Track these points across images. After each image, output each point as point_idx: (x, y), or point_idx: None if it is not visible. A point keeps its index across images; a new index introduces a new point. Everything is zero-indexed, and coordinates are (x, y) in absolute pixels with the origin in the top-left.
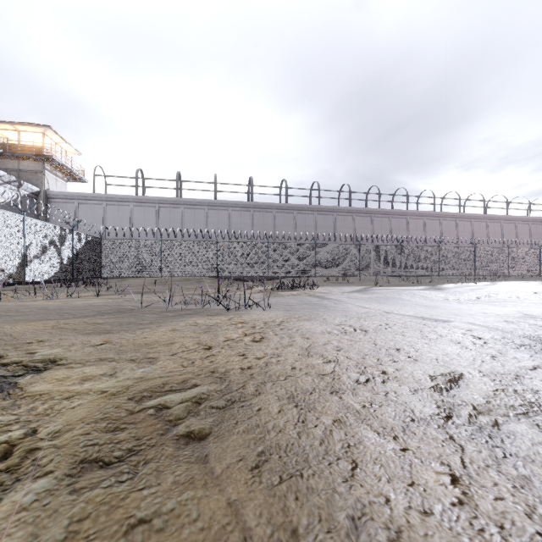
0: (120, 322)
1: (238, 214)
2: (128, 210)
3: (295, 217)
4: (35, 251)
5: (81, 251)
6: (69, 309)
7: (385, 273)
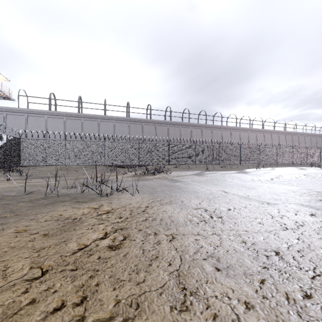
0: None
1: (120, 125)
2: (43, 120)
3: (156, 127)
4: None
5: (3, 147)
6: None
7: (210, 162)
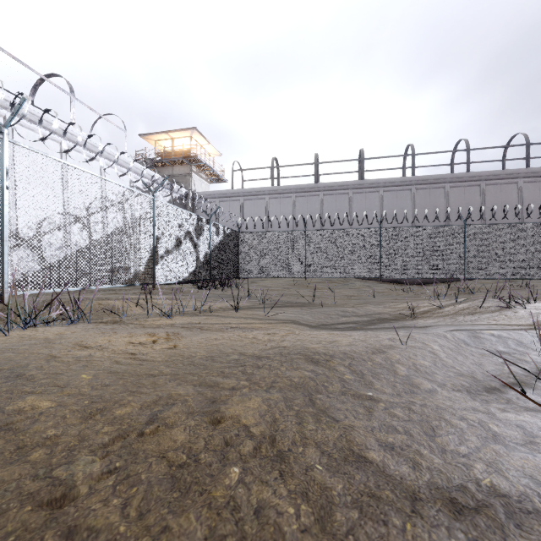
0: None
1: (392, 195)
2: (263, 204)
3: (484, 190)
4: (167, 244)
5: (219, 246)
6: None
7: None
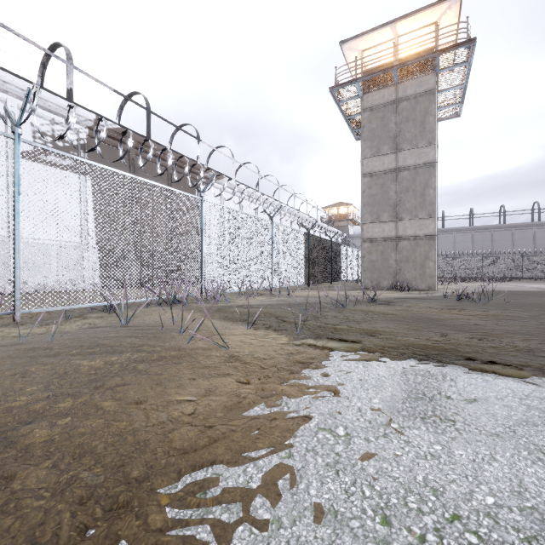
0: None
1: (460, 235)
2: None
3: (513, 233)
4: None
5: None
6: None
7: None
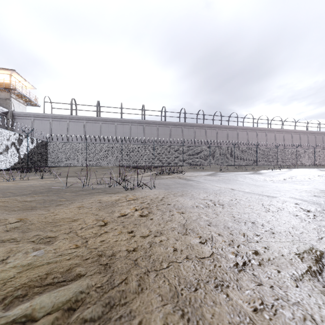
0: (45, 199)
1: (135, 127)
2: (66, 124)
3: (171, 129)
4: (0, 149)
5: (33, 149)
6: (13, 189)
7: (225, 163)
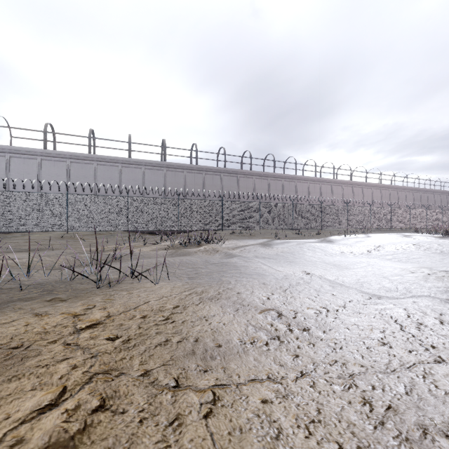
0: None
1: (151, 172)
2: (35, 163)
3: (204, 177)
4: None
5: None
6: None
7: (281, 226)
